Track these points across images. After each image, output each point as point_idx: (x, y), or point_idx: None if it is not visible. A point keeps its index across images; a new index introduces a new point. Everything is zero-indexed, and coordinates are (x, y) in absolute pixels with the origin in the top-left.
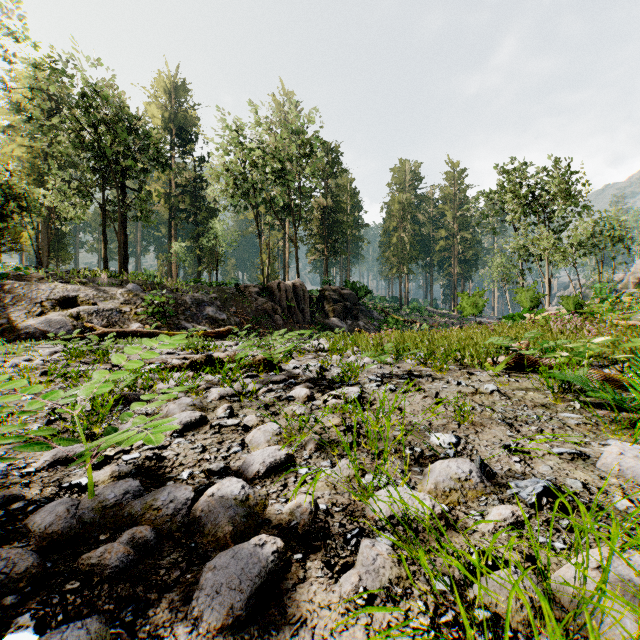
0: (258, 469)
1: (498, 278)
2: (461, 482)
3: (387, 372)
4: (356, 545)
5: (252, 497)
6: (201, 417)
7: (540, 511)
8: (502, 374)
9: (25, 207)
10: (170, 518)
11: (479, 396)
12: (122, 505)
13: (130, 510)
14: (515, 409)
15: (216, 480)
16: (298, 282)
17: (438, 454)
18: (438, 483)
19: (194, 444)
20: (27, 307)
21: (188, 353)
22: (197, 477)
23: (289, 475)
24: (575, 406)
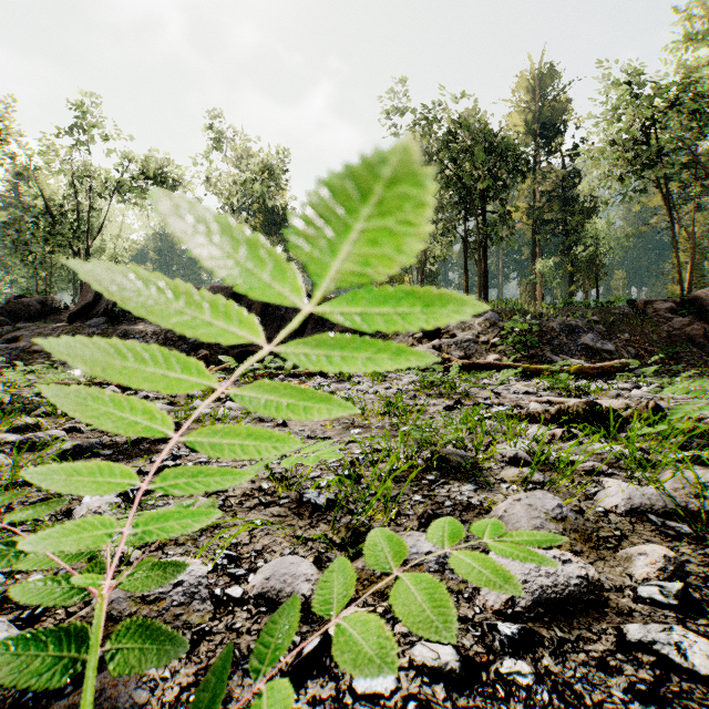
0: None
1: None
2: None
3: None
4: None
5: None
6: (583, 582)
7: None
8: None
9: None
10: None
11: None
12: None
13: None
14: None
15: None
16: None
17: None
18: None
19: None
20: (402, 340)
21: (554, 395)
22: None
23: None
24: None
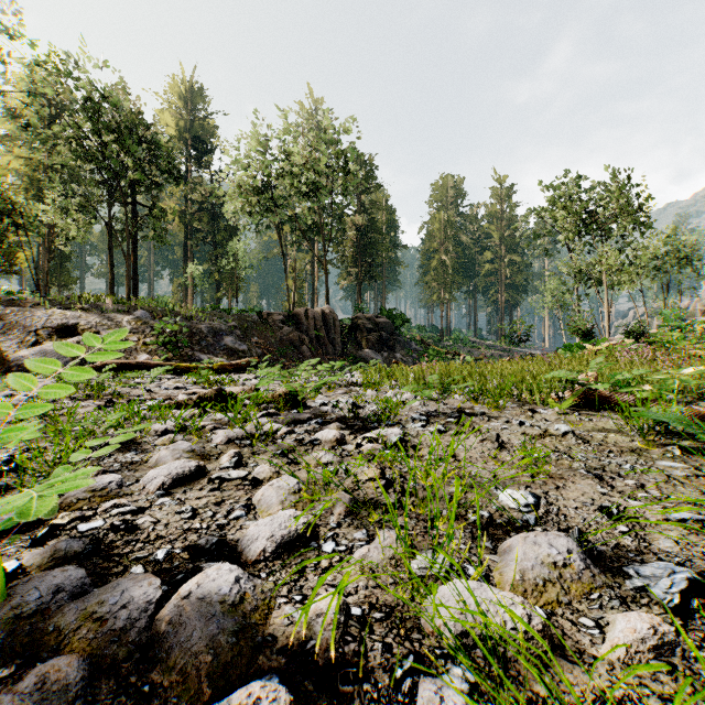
0: (264, 547)
1: (551, 305)
2: (558, 569)
3: (432, 409)
4: (411, 692)
5: (250, 596)
6: (198, 467)
7: (689, 621)
8: (570, 412)
9: (21, 225)
10: (118, 636)
11: (549, 439)
12: (49, 612)
13: (59, 621)
14: (599, 456)
15: (203, 563)
16: (328, 309)
17: (519, 524)
18: (525, 571)
19: (183, 506)
20: (20, 336)
21: (200, 388)
22: (177, 558)
23: (308, 554)
24: (673, 452)
